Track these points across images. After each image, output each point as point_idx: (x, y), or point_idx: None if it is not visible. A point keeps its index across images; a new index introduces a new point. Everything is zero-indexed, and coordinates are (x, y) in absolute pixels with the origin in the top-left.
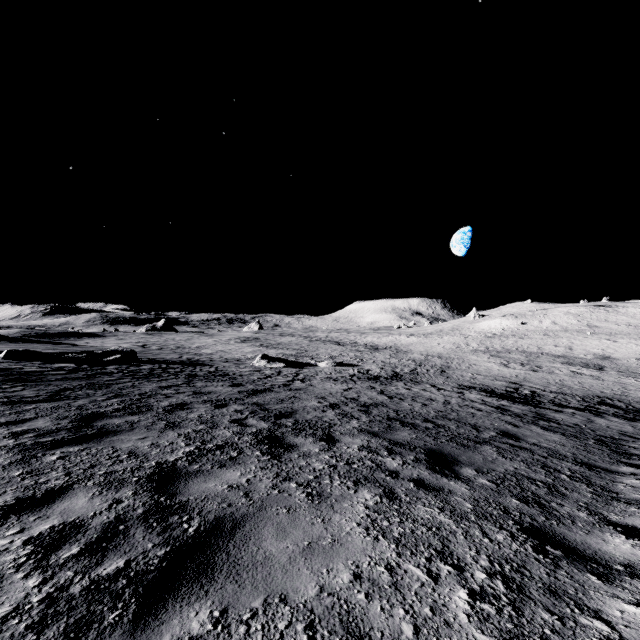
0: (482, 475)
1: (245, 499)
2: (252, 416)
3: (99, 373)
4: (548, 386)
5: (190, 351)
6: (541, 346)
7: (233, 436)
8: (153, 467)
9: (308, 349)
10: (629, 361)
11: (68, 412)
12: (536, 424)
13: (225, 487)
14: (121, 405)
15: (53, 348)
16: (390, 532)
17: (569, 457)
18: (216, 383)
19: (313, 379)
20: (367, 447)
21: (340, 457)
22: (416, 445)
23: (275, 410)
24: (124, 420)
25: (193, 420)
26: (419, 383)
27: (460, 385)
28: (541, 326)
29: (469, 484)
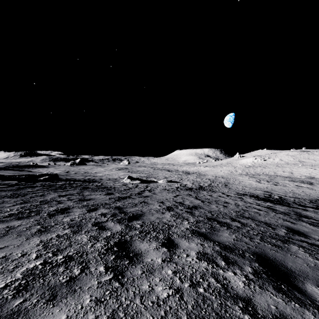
0: None
1: None
2: (112, 219)
3: (27, 186)
4: (286, 193)
5: (91, 174)
6: (275, 172)
7: (88, 242)
8: None
9: (153, 173)
10: None
11: None
12: (303, 220)
13: None
14: (18, 210)
15: (16, 173)
16: None
17: None
18: (97, 193)
19: (155, 190)
20: (204, 254)
21: (183, 272)
22: (242, 249)
23: (129, 213)
24: (6, 225)
25: (64, 224)
26: (215, 192)
27: (238, 193)
28: (274, 161)
29: None
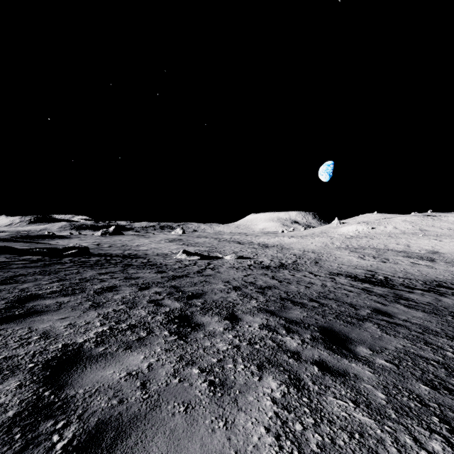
0: (378, 354)
1: (140, 392)
2: (168, 297)
3: (55, 263)
4: (396, 273)
5: (131, 248)
6: (387, 244)
7: (147, 315)
8: (57, 350)
9: (217, 247)
10: (453, 255)
11: (9, 294)
12: (399, 303)
13: (123, 375)
14: (59, 288)
15: (29, 245)
16: (306, 443)
17: (441, 333)
18: (145, 270)
19: (220, 268)
20: (267, 326)
21: (243, 336)
22: (309, 323)
23: (188, 292)
24: (55, 301)
25: (116, 301)
26: (300, 271)
27: (330, 272)
28: (386, 230)
29: (370, 366)
